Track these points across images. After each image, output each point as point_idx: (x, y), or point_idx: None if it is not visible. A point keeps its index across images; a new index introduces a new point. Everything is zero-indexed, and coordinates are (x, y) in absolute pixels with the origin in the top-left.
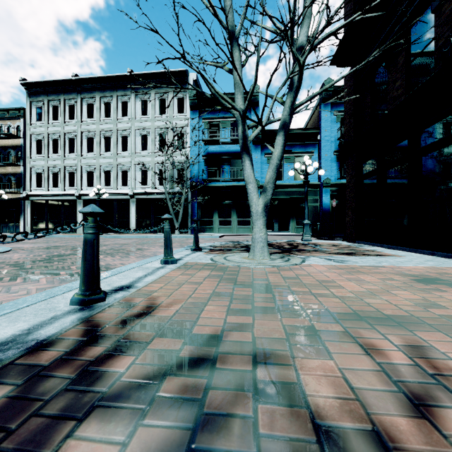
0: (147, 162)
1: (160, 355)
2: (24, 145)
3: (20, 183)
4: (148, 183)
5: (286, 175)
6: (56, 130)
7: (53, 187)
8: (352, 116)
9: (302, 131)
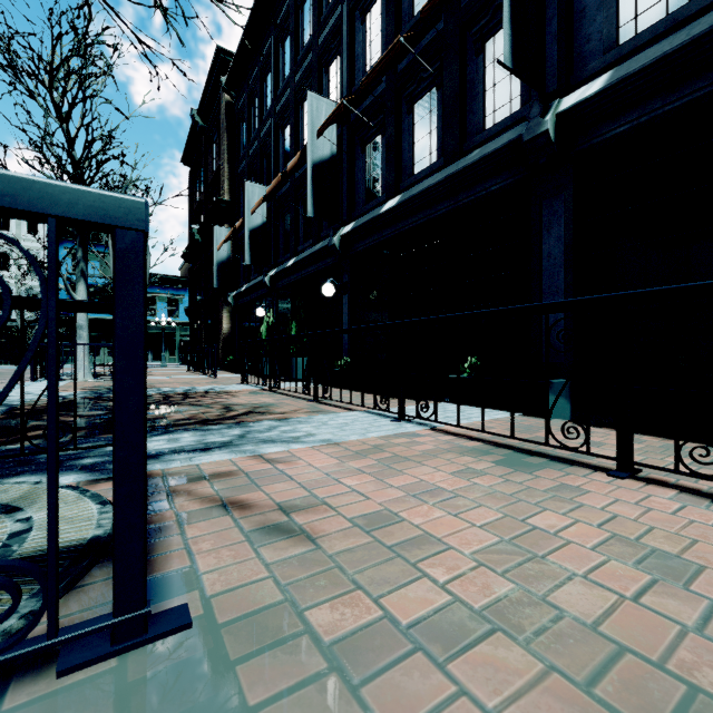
0: None
1: None
2: None
3: None
4: None
5: (160, 312)
6: None
7: None
8: (190, 296)
9: (174, 278)
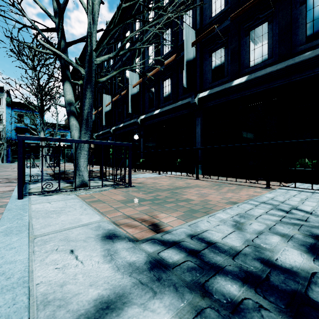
0: None
1: None
2: None
3: None
4: None
5: None
6: None
7: None
8: None
9: (64, 125)
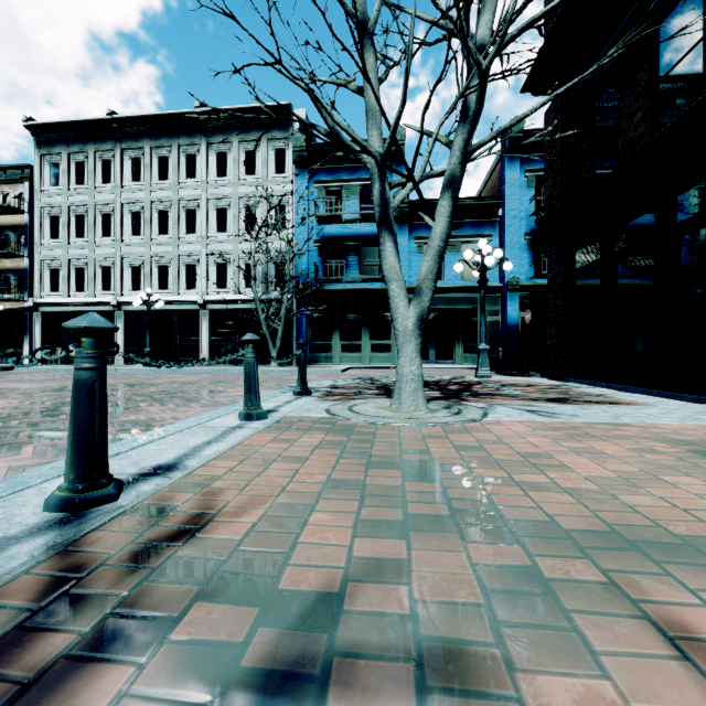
0: (227, 252)
1: (200, 655)
2: (30, 225)
3: (25, 284)
4: (228, 286)
5: (448, 272)
6: (82, 200)
7: (76, 291)
8: (559, 174)
9: (474, 202)
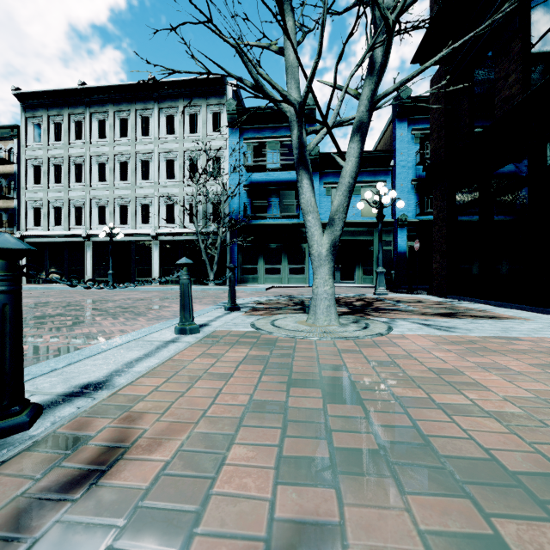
0: (174, 194)
1: None
2: (18, 173)
3: (14, 220)
4: (175, 221)
5: (350, 210)
6: (59, 153)
7: (54, 226)
8: (443, 128)
9: (371, 154)
